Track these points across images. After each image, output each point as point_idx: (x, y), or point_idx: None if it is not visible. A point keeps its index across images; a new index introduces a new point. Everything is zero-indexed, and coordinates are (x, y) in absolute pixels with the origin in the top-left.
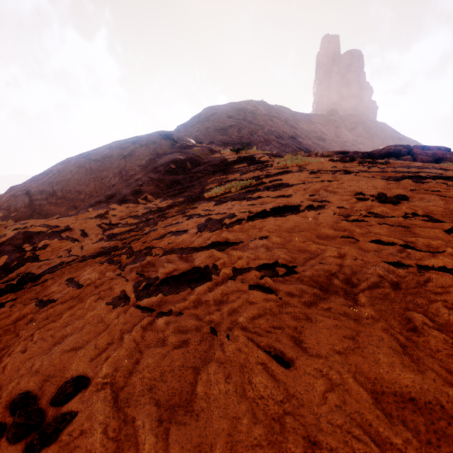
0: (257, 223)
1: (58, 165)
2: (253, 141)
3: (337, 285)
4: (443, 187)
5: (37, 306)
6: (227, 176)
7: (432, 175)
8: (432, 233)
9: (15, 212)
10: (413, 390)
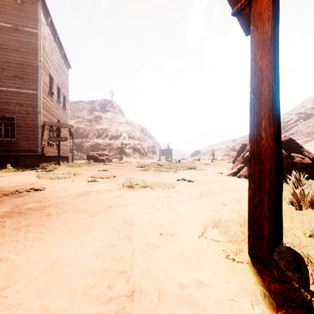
0: None
1: None
2: None
3: None
4: None
5: None
6: None
7: None
8: None
9: None
10: None
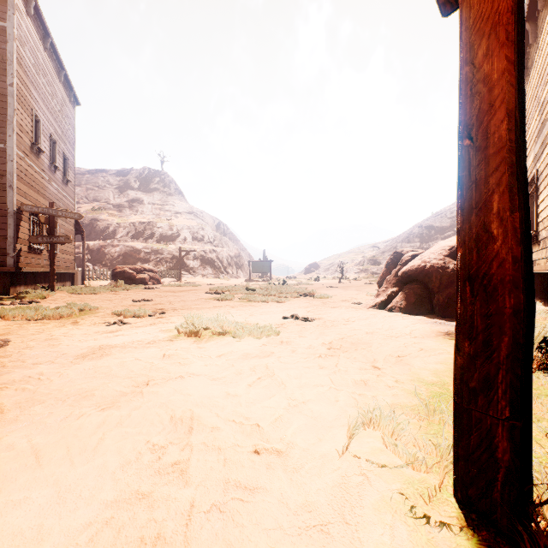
0: None
1: (414, 228)
2: None
3: None
4: None
5: None
6: None
7: None
8: None
9: None
10: None
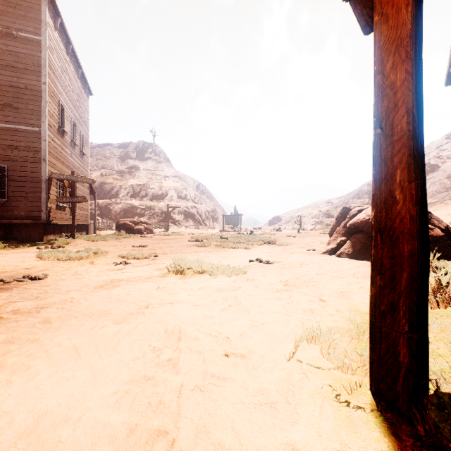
0: None
1: (363, 186)
2: None
3: None
4: None
5: None
6: None
7: None
8: None
9: None
10: None
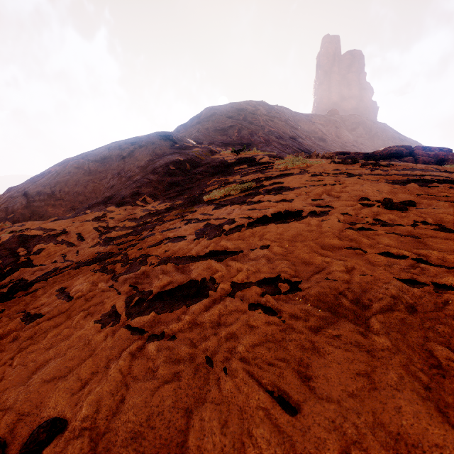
0: (258, 230)
1: (56, 166)
2: (253, 141)
3: (347, 307)
4: (451, 192)
5: (23, 321)
6: (227, 178)
7: (438, 179)
8: (446, 244)
9: (12, 214)
10: (445, 452)
